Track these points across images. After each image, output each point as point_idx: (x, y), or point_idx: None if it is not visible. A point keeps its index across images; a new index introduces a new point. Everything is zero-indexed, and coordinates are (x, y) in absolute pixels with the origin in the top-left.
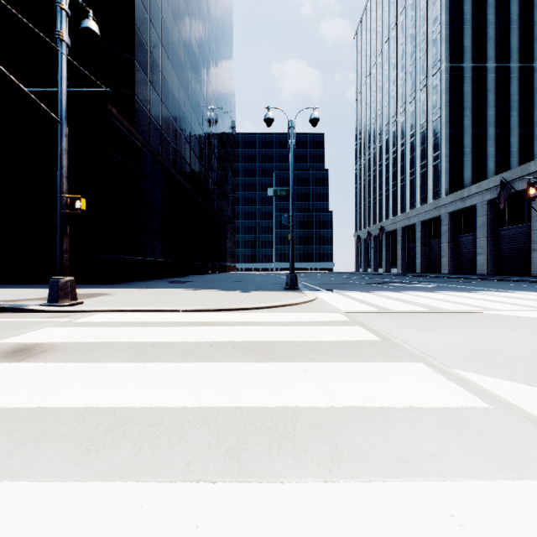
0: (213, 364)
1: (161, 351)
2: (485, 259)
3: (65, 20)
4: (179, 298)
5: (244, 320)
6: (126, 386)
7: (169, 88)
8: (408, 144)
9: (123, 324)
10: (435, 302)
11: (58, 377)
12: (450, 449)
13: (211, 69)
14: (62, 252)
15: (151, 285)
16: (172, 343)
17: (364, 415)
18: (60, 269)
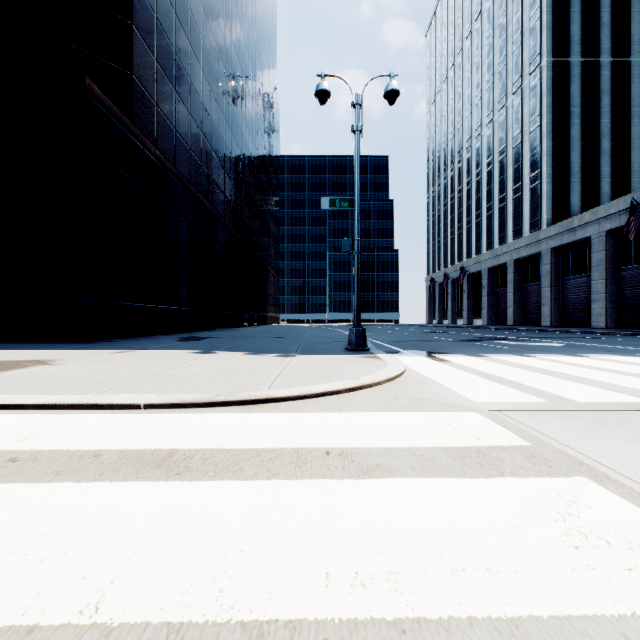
0: None
1: None
2: (603, 308)
3: None
4: (170, 369)
5: (267, 446)
6: None
7: (188, 76)
8: (496, 163)
9: None
10: (625, 379)
11: None
12: None
13: (247, 65)
14: None
15: (146, 344)
16: None
17: None
18: None
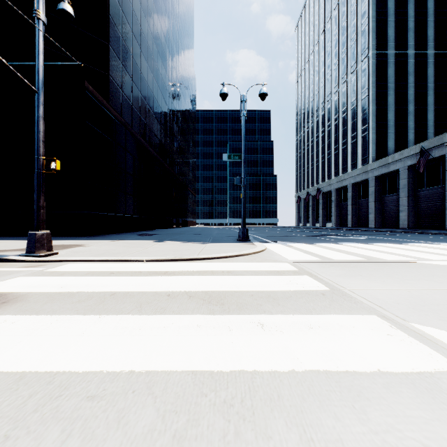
0: (168, 317)
1: (119, 302)
2: (406, 215)
3: (41, 1)
4: (145, 249)
5: (201, 270)
6: (74, 343)
7: (139, 70)
8: (340, 119)
9: (90, 273)
10: (371, 252)
11: (7, 332)
12: (442, 435)
13: (175, 55)
14: (39, 208)
15: (122, 237)
16: (131, 293)
17: (329, 383)
18: (37, 223)
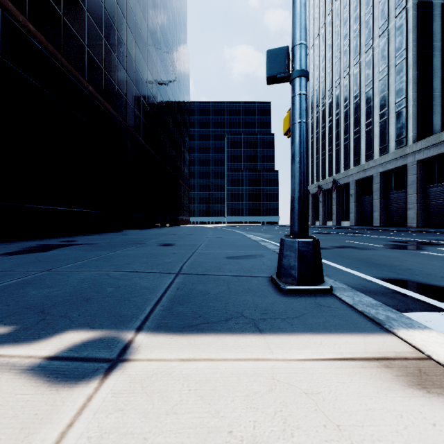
0: None
1: None
2: None
3: None
4: None
5: None
6: None
7: None
8: (363, 95)
9: None
10: None
11: None
12: None
13: (158, 5)
14: None
15: None
16: None
17: None
18: None
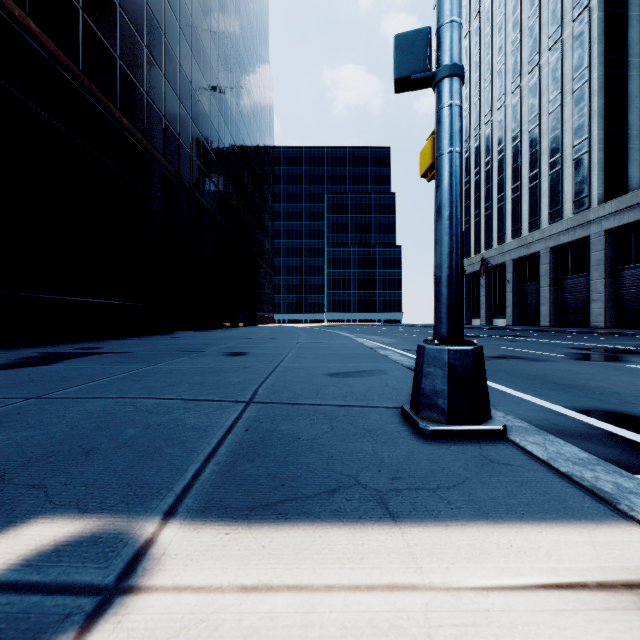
0: None
1: None
2: None
3: None
4: None
5: None
6: None
7: None
8: (525, 135)
9: None
10: None
11: None
12: None
13: (227, 3)
14: None
15: None
16: None
17: None
18: None
